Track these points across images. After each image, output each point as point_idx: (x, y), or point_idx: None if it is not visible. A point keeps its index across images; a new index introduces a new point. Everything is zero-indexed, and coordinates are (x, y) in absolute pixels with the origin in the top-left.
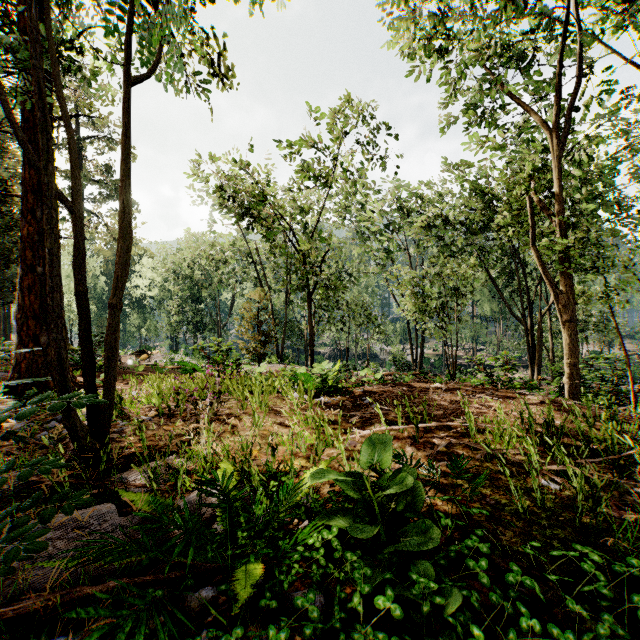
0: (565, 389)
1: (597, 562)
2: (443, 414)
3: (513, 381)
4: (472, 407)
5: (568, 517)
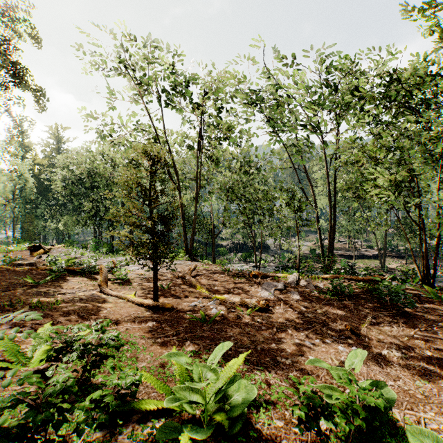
0: None
1: None
2: None
3: (396, 270)
4: None
5: None
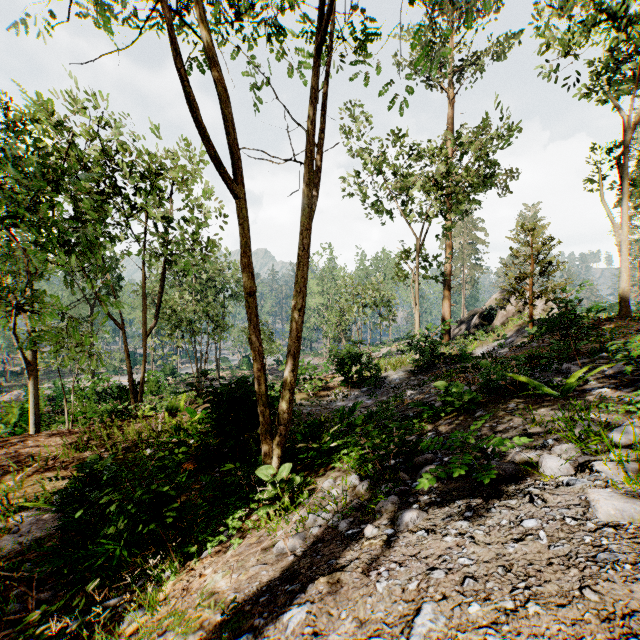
0: (32, 422)
1: (130, 460)
2: (26, 459)
3: None
4: (28, 450)
5: (117, 458)
